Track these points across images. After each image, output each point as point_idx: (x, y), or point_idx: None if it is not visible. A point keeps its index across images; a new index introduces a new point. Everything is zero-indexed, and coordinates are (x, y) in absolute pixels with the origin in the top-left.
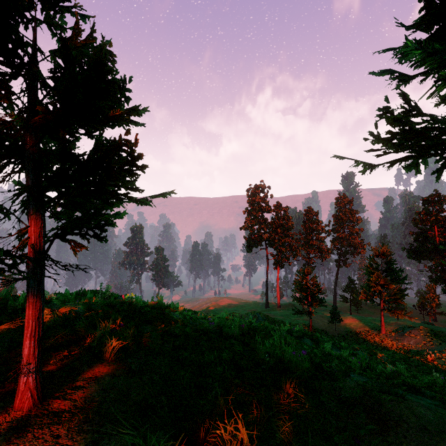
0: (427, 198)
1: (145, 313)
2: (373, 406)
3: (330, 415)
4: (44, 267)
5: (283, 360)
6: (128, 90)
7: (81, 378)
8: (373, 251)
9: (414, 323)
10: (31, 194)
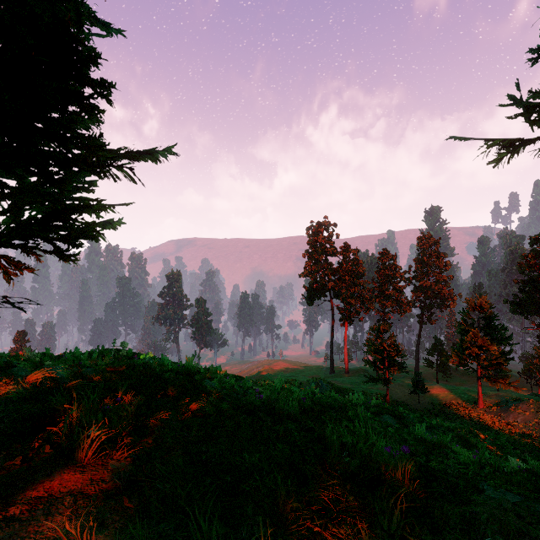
0: (536, 236)
1: (166, 381)
2: None
3: None
4: None
5: (372, 461)
6: None
7: (22, 499)
8: (468, 303)
9: (521, 395)
10: None
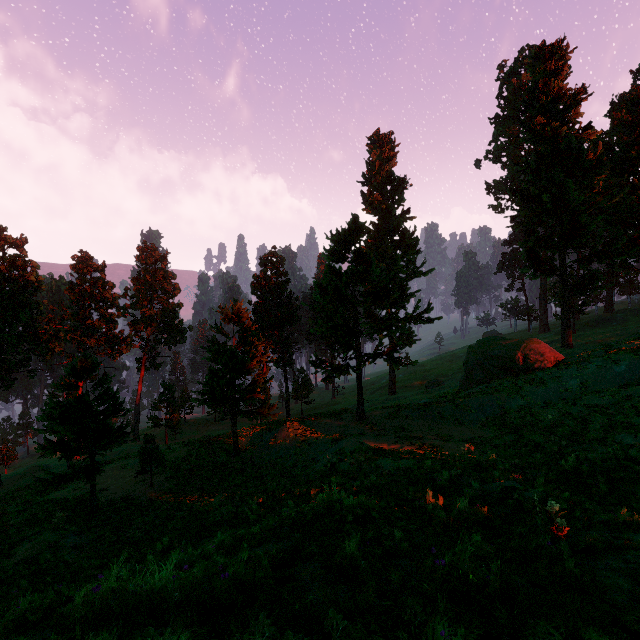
0: (267, 256)
1: None
2: None
3: None
4: None
5: None
6: None
7: None
8: (224, 311)
9: (268, 424)
10: None
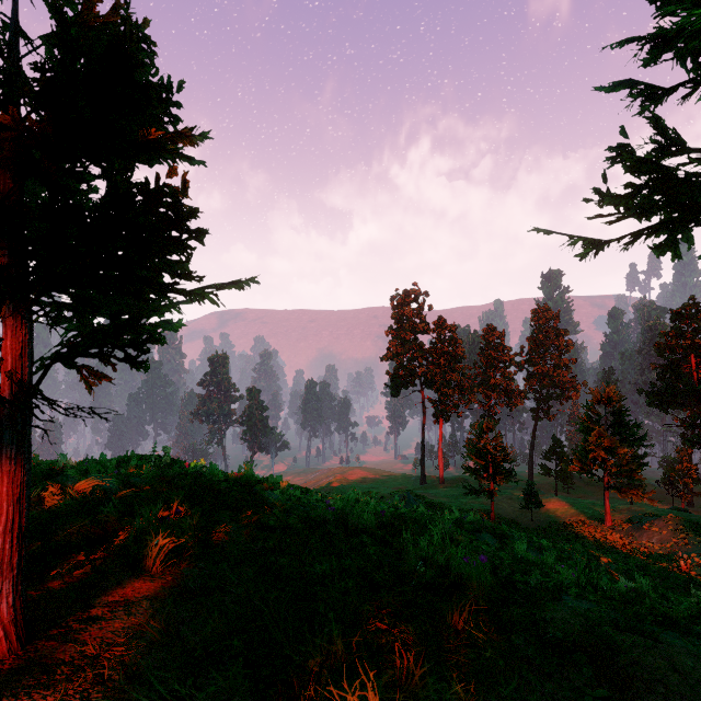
0: (678, 310)
1: (223, 492)
2: (604, 654)
3: (530, 670)
4: (29, 410)
5: (449, 572)
6: (177, 103)
7: (100, 603)
8: (593, 394)
9: (659, 510)
10: (3, 282)
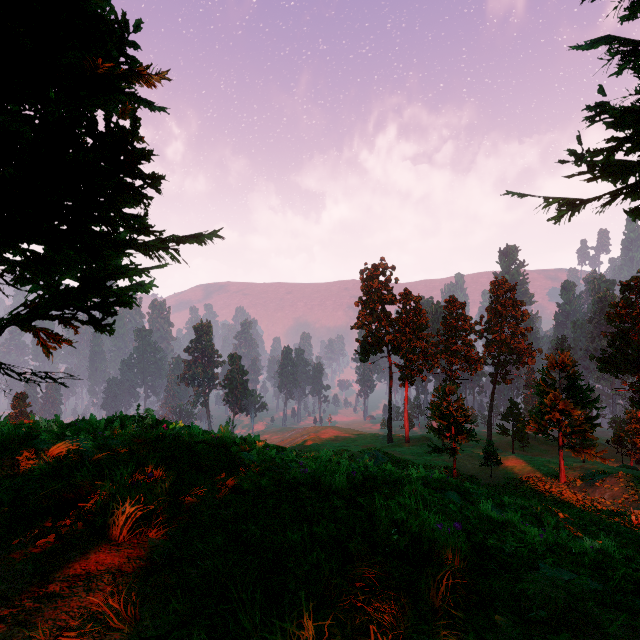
0: (628, 282)
1: (199, 454)
2: (591, 634)
3: None
4: None
5: (422, 539)
6: (136, 44)
7: (60, 577)
8: (548, 360)
9: (610, 467)
10: None
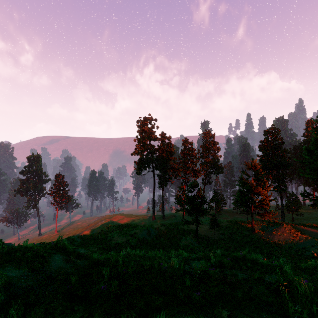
0: (268, 130)
1: None
2: None
3: None
4: None
5: None
6: None
7: None
8: (247, 164)
9: (270, 222)
10: None
